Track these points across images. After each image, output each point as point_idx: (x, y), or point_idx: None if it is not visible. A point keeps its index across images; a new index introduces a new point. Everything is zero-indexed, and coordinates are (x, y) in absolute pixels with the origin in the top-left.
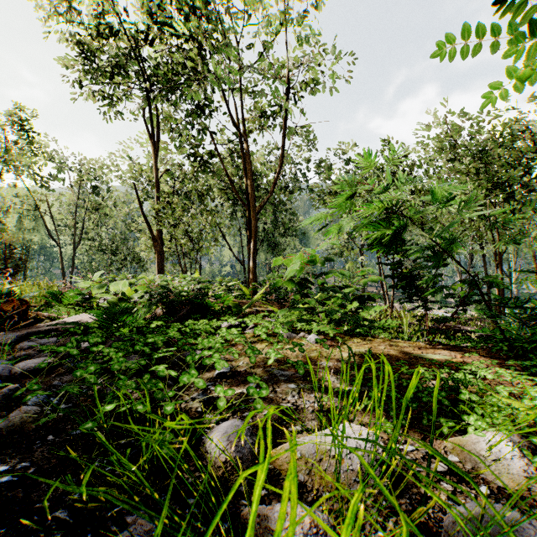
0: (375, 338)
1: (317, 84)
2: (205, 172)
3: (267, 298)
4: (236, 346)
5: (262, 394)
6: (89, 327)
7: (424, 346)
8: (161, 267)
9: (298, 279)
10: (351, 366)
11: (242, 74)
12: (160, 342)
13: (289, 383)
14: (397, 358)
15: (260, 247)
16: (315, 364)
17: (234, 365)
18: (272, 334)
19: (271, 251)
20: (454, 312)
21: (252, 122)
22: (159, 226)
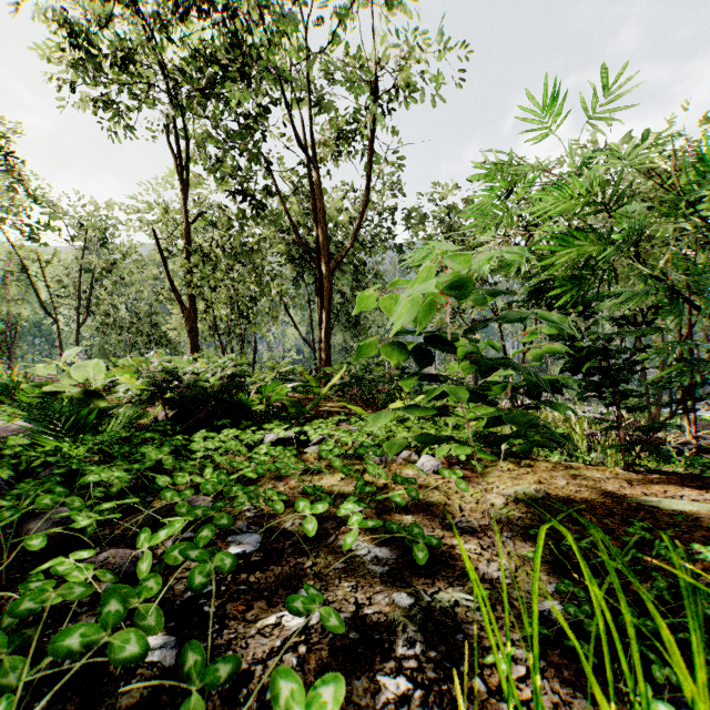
0: (534, 460)
1: (416, 91)
2: (258, 217)
3: (344, 392)
4: (285, 481)
5: (320, 709)
6: (11, 445)
7: (626, 475)
8: (194, 349)
9: (413, 342)
10: (520, 529)
11: (310, 68)
12: (116, 482)
13: (396, 590)
14: (606, 509)
15: (336, 324)
16: (443, 524)
17: (273, 529)
18: (353, 453)
19: (351, 329)
20: (671, 414)
21: (325, 145)
22: (192, 290)
